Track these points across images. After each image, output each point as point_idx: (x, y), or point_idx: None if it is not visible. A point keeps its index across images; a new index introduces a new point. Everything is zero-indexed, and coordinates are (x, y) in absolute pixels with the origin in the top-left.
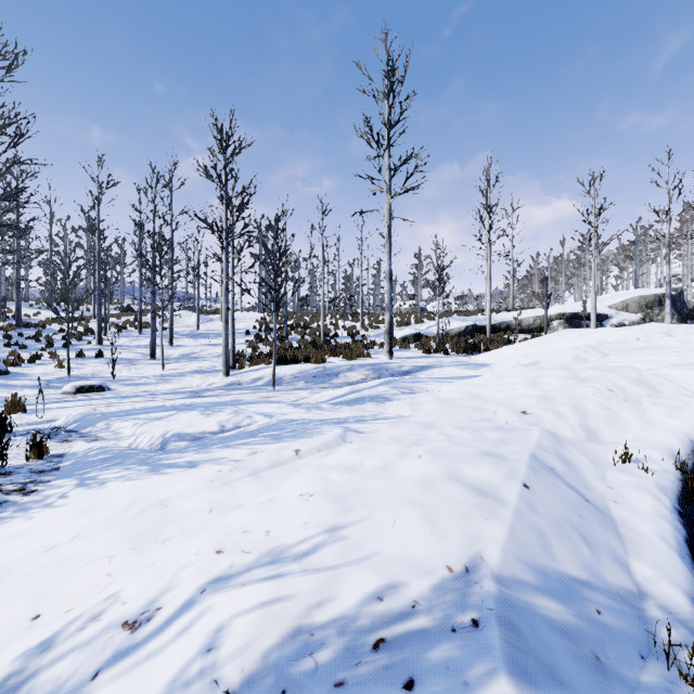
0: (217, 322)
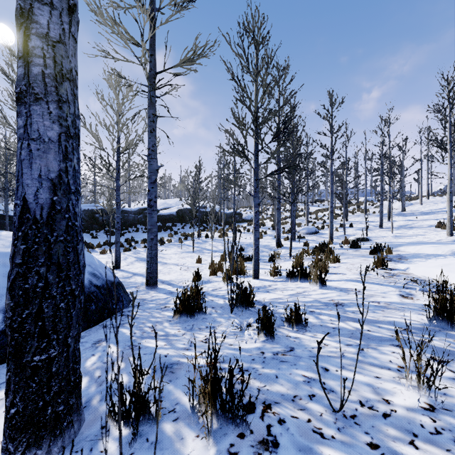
0: (416, 205)
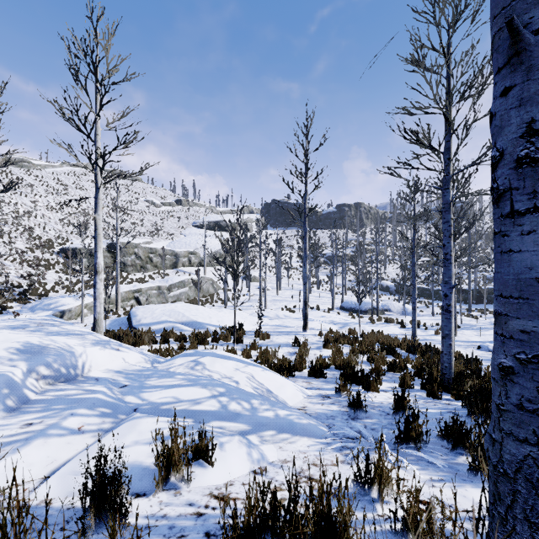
0: None
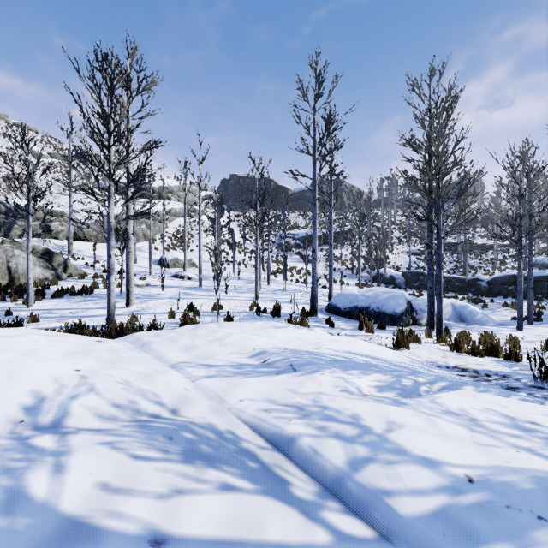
0: None
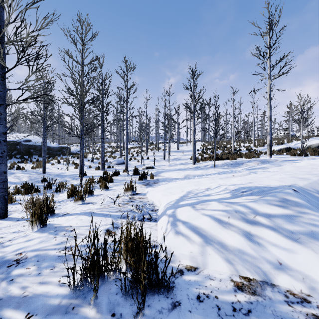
0: (185, 146)
